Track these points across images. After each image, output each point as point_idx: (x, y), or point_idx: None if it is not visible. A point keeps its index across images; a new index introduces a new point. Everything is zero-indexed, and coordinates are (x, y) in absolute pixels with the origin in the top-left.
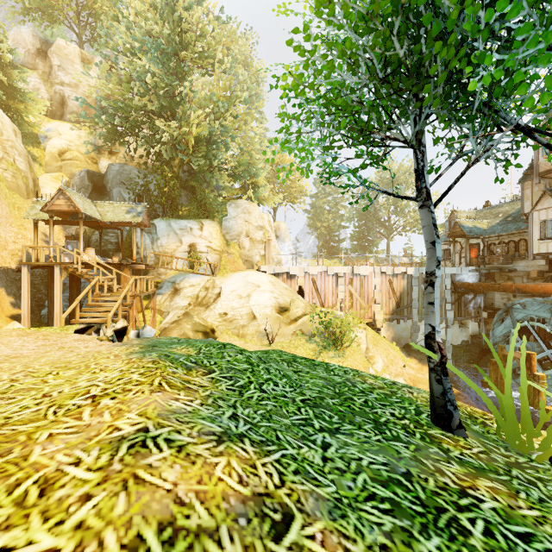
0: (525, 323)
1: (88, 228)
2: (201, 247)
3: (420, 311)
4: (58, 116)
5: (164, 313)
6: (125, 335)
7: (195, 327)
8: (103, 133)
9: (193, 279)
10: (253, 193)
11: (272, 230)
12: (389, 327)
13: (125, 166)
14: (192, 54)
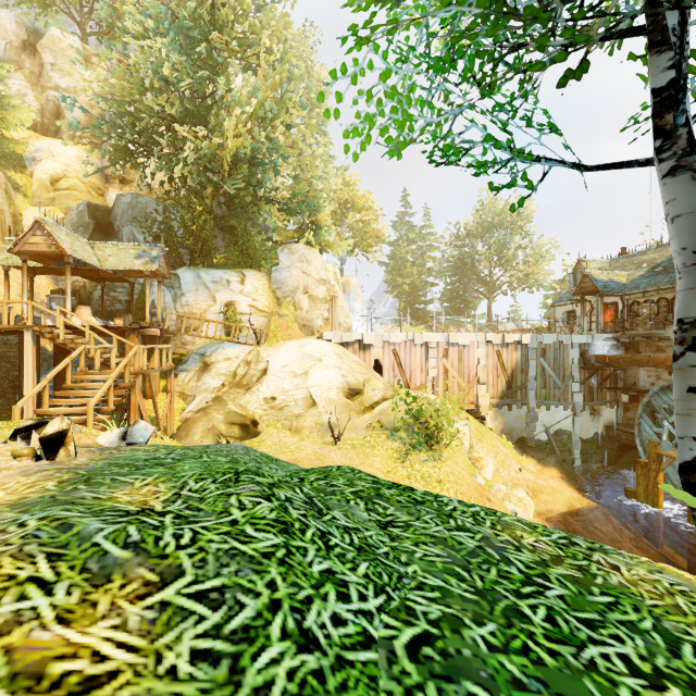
0: None
1: (88, 281)
2: (242, 307)
3: (538, 394)
4: (51, 131)
5: (188, 397)
6: (62, 446)
7: (229, 417)
8: (108, 151)
9: (229, 350)
10: (313, 236)
11: (340, 286)
12: (497, 415)
13: (139, 197)
14: (228, 37)
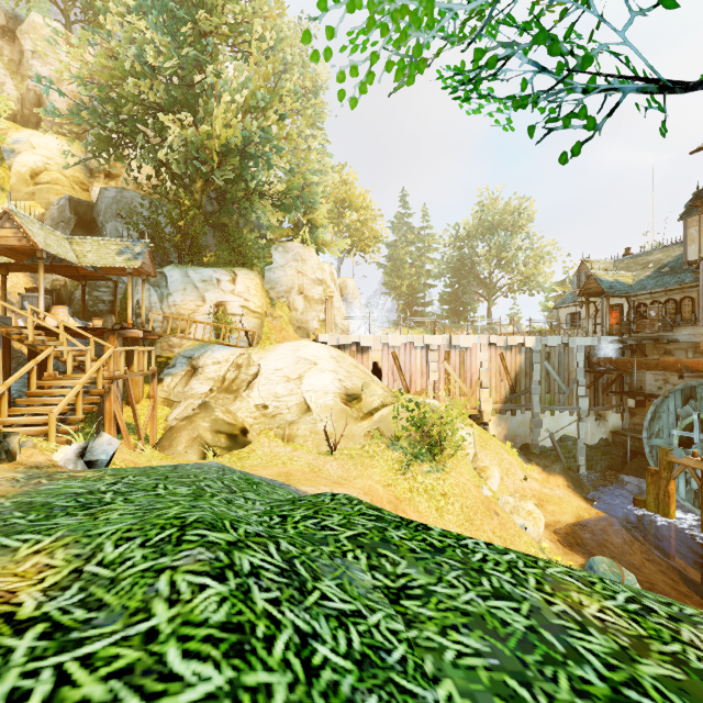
0: (699, 416)
1: (69, 279)
2: (233, 308)
3: (543, 399)
4: (32, 123)
5: (174, 403)
6: None
7: (216, 426)
8: (91, 143)
9: (219, 353)
10: (309, 235)
11: (336, 286)
12: (500, 421)
13: (125, 191)
14: (217, 19)
